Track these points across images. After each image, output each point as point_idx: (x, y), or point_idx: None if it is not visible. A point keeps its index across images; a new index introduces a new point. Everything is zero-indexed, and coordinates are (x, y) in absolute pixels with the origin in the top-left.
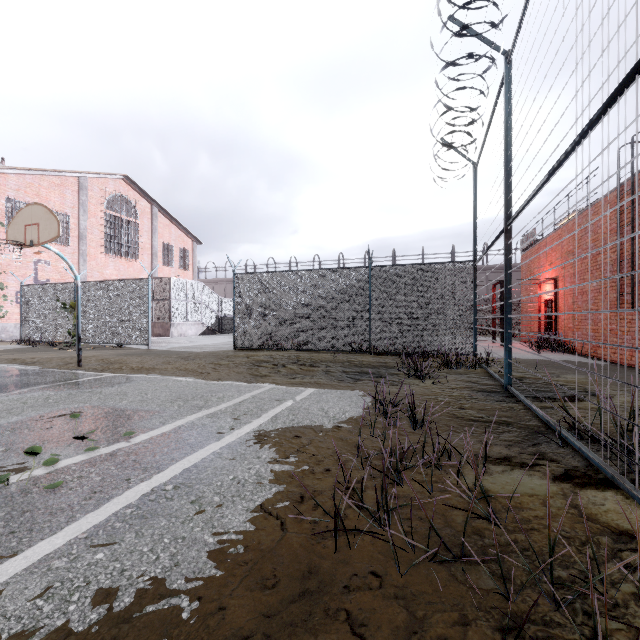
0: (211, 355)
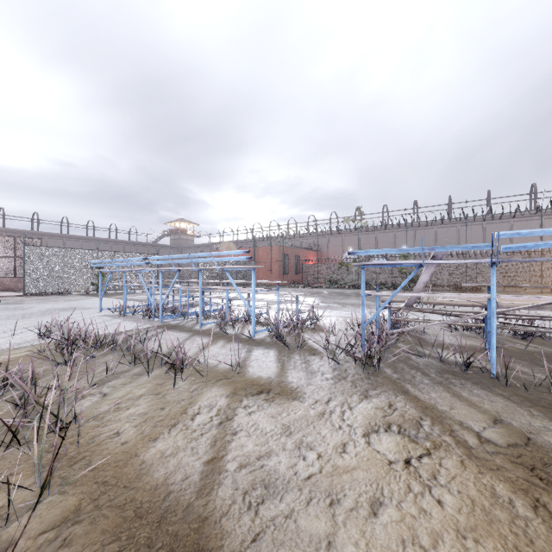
0: None
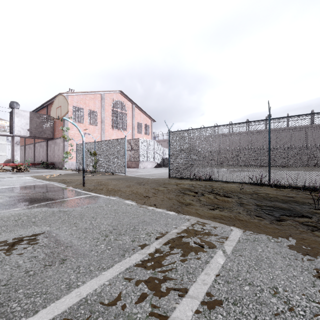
0: (154, 182)
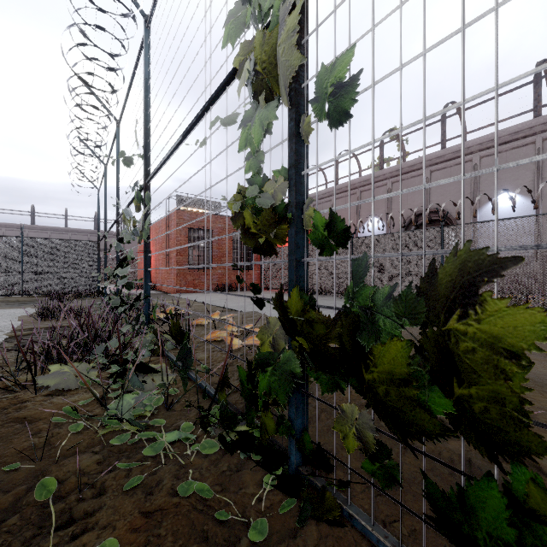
0: None
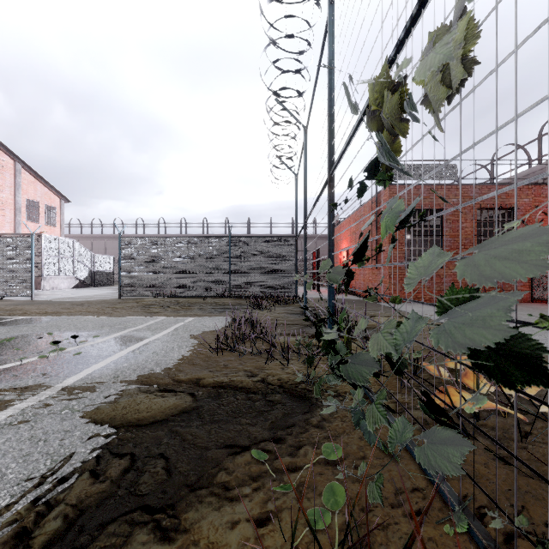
0: (103, 302)
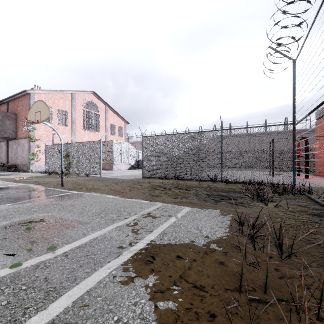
0: (130, 181)
